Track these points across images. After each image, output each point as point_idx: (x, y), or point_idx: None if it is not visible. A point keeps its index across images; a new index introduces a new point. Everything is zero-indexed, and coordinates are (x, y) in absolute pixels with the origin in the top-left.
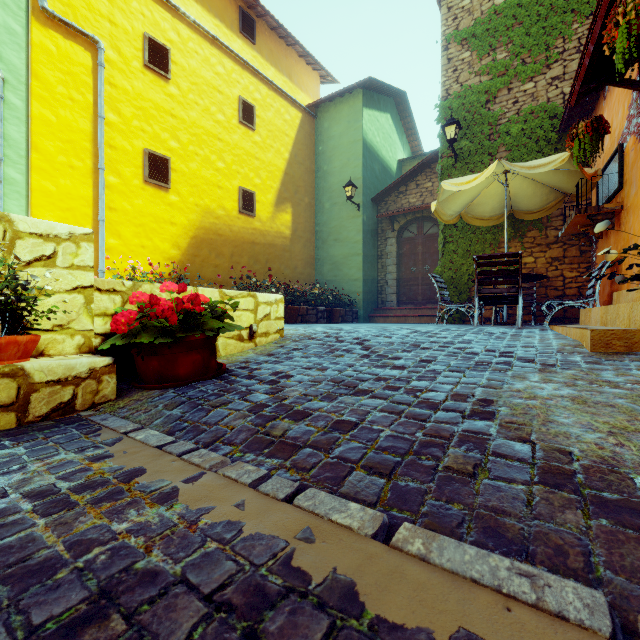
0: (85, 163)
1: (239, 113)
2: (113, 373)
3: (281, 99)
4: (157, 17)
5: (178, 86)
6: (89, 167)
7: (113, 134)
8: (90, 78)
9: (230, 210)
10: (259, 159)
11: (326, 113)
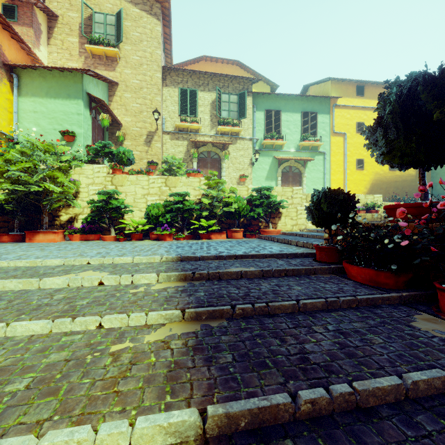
0: (341, 169)
1: None
2: None
3: None
4: (360, 114)
5: None
6: (342, 170)
7: (348, 158)
8: (342, 144)
9: (385, 170)
10: None
11: None
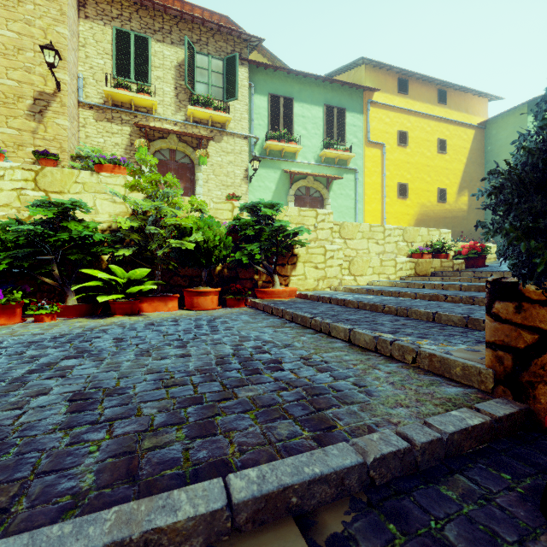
0: (379, 196)
1: (437, 148)
2: (464, 263)
3: (461, 128)
4: (402, 120)
5: (410, 147)
6: (380, 197)
7: (387, 180)
8: (380, 160)
9: (433, 202)
10: (448, 169)
11: (494, 124)
